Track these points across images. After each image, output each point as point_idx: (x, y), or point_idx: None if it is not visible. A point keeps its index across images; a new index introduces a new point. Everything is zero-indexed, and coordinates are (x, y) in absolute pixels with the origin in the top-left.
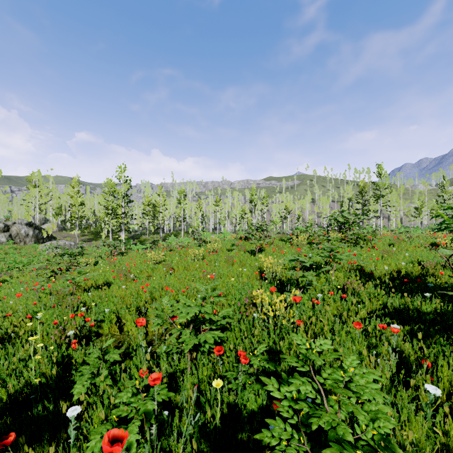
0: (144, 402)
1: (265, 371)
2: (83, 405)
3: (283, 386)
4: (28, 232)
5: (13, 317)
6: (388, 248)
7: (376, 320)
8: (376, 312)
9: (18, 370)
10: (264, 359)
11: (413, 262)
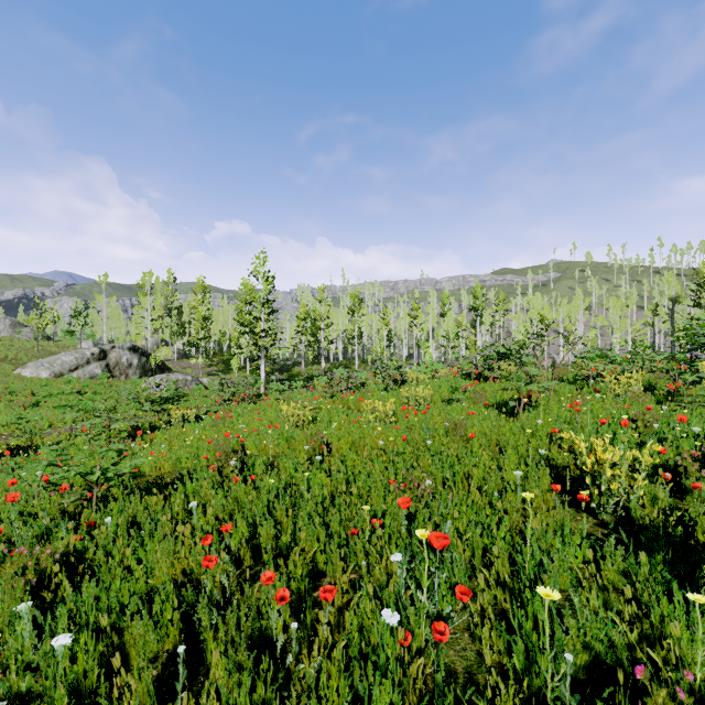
0: None
1: None
2: None
3: None
4: (132, 360)
5: None
6: None
7: None
8: None
9: None
10: None
11: None
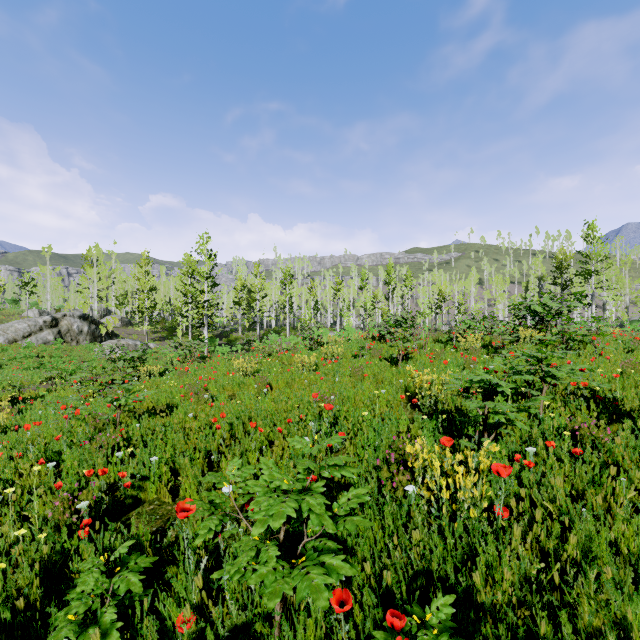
0: None
1: None
2: None
3: None
4: (82, 328)
5: (19, 461)
6: (628, 357)
7: None
8: None
9: None
10: (447, 632)
11: None
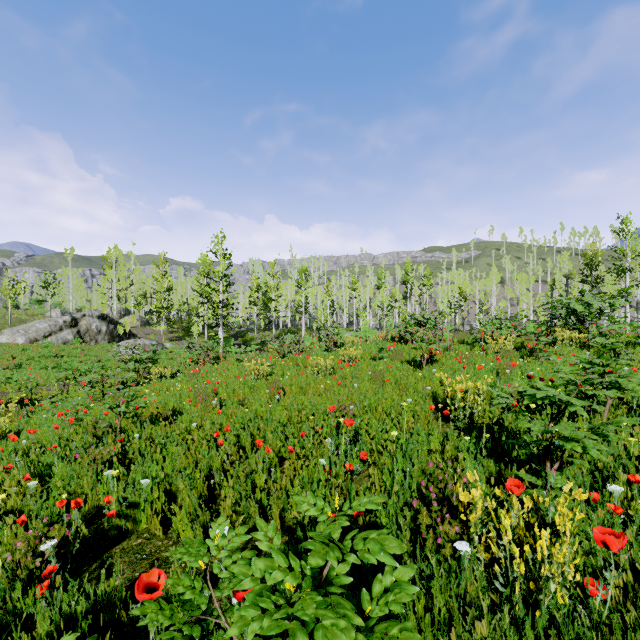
0: None
1: None
2: None
3: None
4: (101, 327)
5: (5, 475)
6: None
7: None
8: None
9: None
10: None
11: None
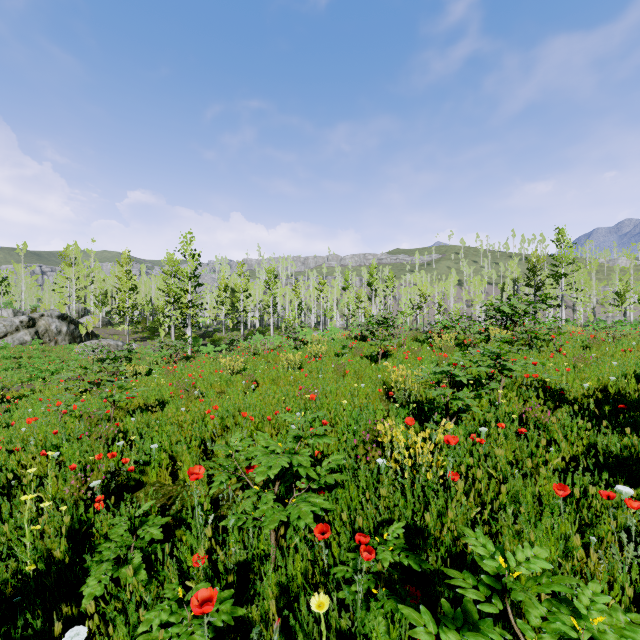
0: (190, 630)
1: (401, 564)
2: (95, 620)
3: (446, 629)
4: (61, 328)
5: (21, 453)
6: (582, 353)
7: (581, 474)
8: (578, 459)
9: (10, 544)
10: (400, 548)
11: (625, 375)
